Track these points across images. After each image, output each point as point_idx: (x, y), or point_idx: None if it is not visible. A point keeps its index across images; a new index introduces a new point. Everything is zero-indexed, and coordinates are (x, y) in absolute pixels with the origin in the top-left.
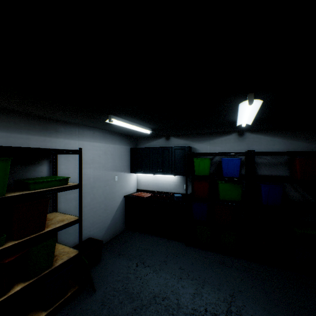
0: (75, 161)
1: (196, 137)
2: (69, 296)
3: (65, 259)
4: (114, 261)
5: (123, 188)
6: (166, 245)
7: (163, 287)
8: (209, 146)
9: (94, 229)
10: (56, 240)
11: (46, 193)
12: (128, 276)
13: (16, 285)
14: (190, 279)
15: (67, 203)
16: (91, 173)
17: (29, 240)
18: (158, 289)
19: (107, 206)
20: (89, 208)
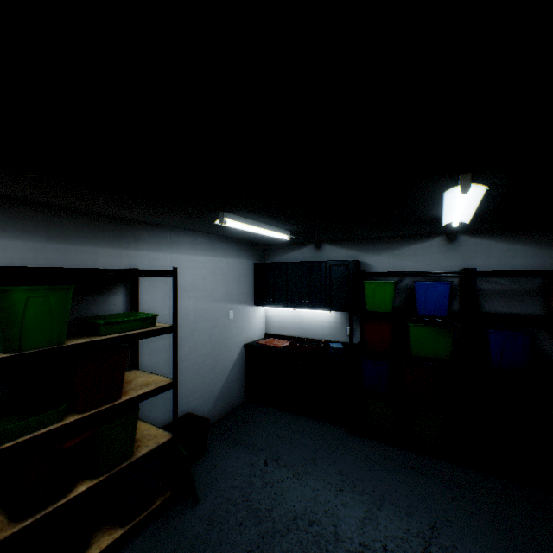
0: (166, 287)
1: (368, 243)
2: (157, 506)
3: (151, 446)
4: (228, 455)
5: (242, 332)
6: (315, 431)
7: (310, 502)
8: (392, 261)
9: (195, 400)
10: (137, 415)
11: (123, 341)
12: (251, 481)
13: (79, 482)
14: (357, 492)
15: (153, 355)
16: (190, 306)
17: (99, 413)
18: (301, 506)
19: (217, 362)
20: (187, 364)
